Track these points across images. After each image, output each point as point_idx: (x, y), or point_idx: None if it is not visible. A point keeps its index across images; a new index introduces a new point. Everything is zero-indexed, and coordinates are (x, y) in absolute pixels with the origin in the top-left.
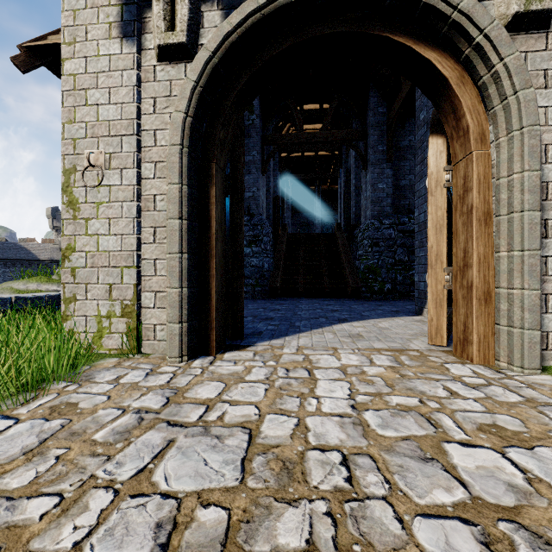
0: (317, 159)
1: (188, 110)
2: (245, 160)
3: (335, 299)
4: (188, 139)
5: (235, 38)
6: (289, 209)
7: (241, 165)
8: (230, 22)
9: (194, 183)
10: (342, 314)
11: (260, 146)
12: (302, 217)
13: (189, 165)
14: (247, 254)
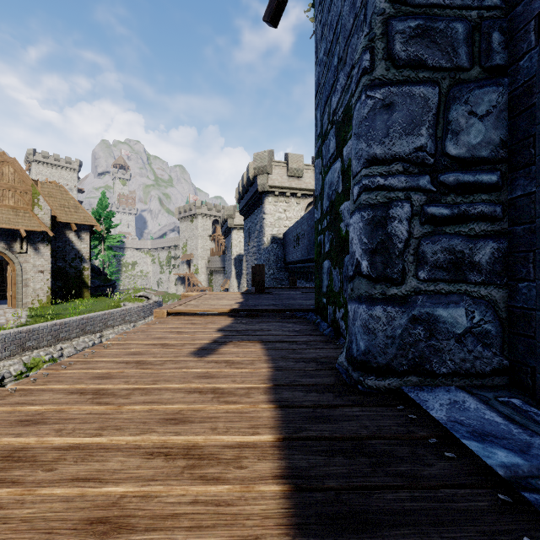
0: None
1: None
2: None
3: None
4: None
5: None
6: None
7: None
8: None
9: None
10: None
11: None
12: None
13: None
14: None
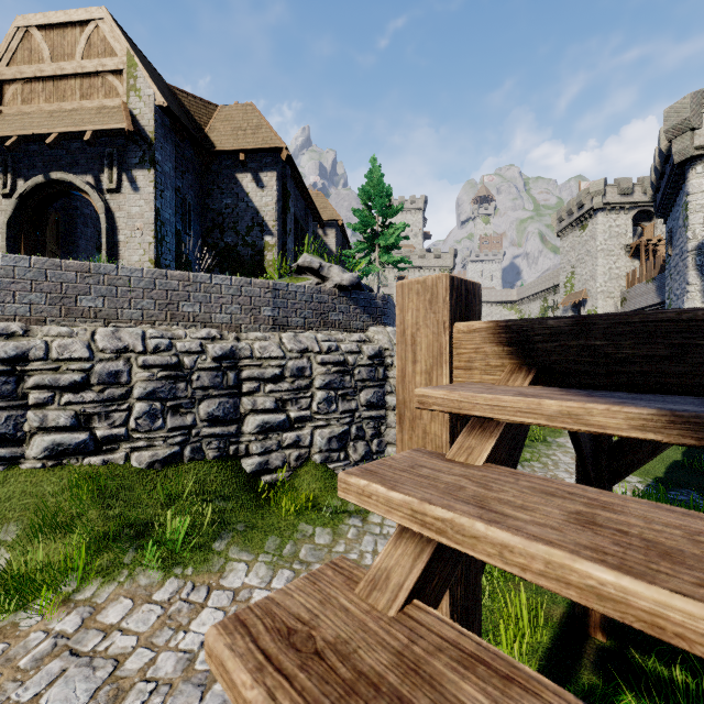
0: None
1: (9, 218)
2: None
3: None
4: (9, 227)
5: (23, 194)
6: None
7: (46, 234)
8: (21, 190)
9: (14, 242)
10: None
11: None
12: None
13: (11, 236)
14: None
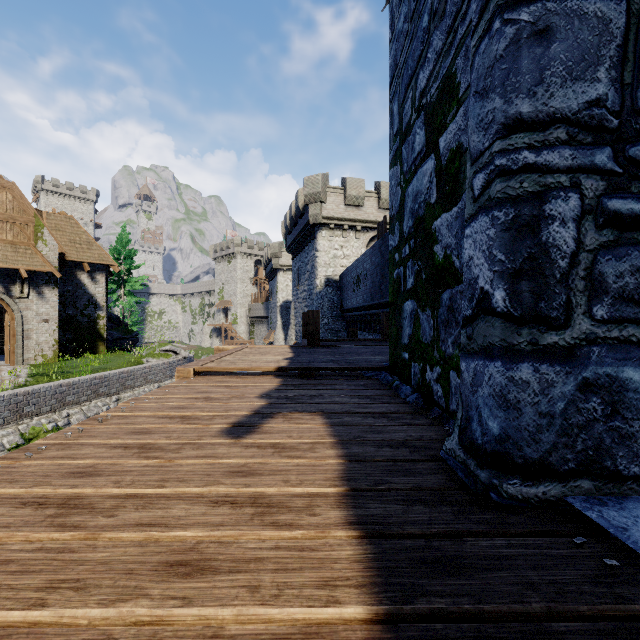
0: None
1: None
2: None
3: None
4: None
5: None
6: None
7: None
8: None
9: None
10: None
11: None
12: None
13: None
14: None
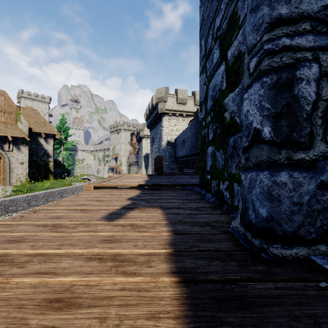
0: None
1: None
2: None
3: None
4: None
5: None
6: None
7: None
8: None
9: None
10: None
11: None
12: None
13: None
14: None
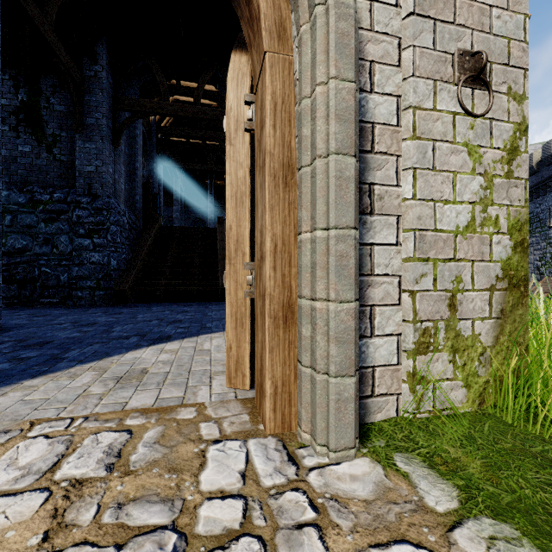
0: (205, 147)
1: None
2: (84, 123)
3: (203, 304)
4: None
5: None
6: (178, 201)
7: None
8: None
9: None
10: (178, 327)
11: (107, 107)
12: (197, 213)
13: None
14: (86, 246)
